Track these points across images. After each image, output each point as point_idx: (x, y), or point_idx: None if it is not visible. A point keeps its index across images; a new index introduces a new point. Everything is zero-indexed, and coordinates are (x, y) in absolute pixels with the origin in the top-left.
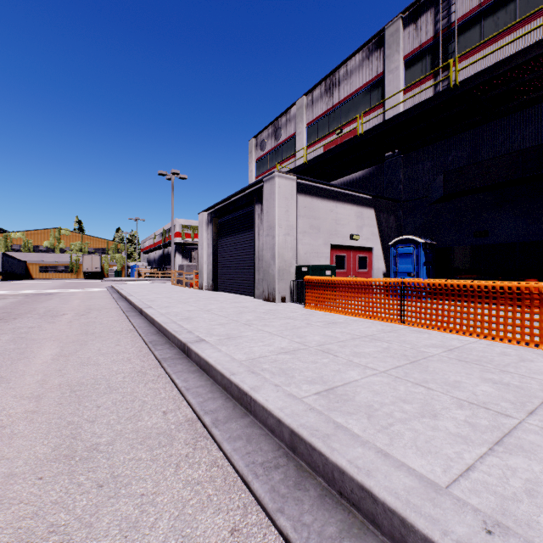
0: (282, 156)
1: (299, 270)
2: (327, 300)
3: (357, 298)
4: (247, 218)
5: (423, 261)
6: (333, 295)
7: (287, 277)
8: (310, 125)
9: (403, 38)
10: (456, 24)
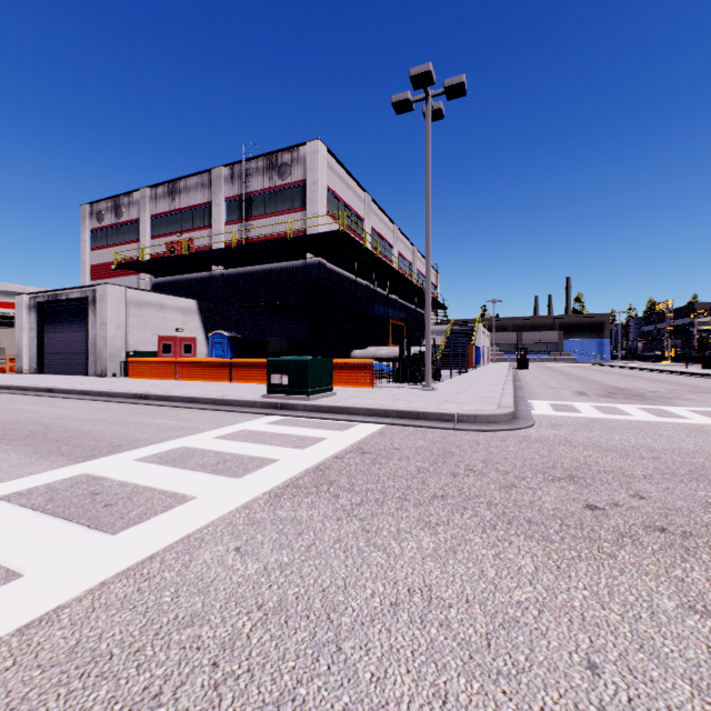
0: (125, 237)
1: (128, 354)
2: (143, 372)
3: (158, 369)
4: (81, 310)
5: (230, 348)
6: (146, 369)
7: (118, 359)
8: (154, 217)
9: (225, 184)
10: (253, 194)
